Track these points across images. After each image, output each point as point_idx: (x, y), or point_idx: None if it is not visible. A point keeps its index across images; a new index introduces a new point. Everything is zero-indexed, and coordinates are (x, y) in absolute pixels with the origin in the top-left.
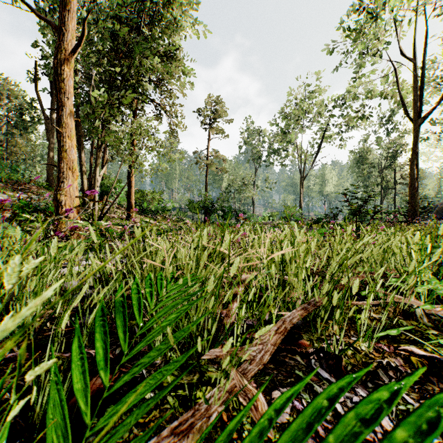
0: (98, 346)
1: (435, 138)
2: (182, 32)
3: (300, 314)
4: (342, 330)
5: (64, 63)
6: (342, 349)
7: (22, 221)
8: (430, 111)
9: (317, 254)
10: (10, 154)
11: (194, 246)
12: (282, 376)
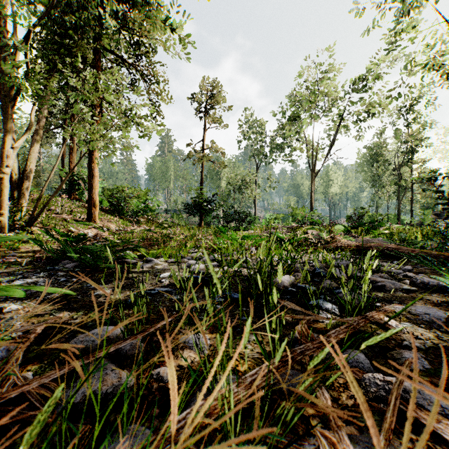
0: None
1: None
2: None
3: None
4: None
5: None
6: None
7: None
8: None
9: None
10: None
11: None
12: None
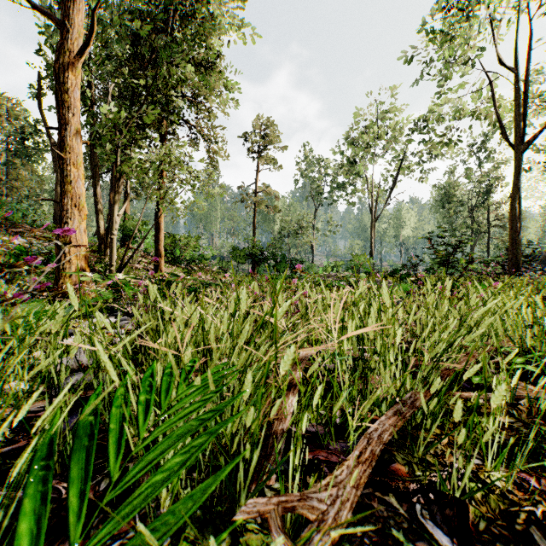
0: (23, 530)
1: (538, 169)
2: (222, 33)
3: (392, 424)
4: (469, 461)
5: (67, 68)
6: (465, 487)
7: (18, 273)
8: (537, 135)
9: (402, 320)
10: (10, 190)
11: (232, 310)
12: (371, 541)
